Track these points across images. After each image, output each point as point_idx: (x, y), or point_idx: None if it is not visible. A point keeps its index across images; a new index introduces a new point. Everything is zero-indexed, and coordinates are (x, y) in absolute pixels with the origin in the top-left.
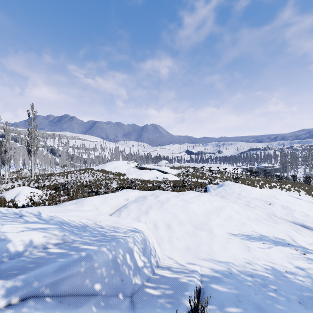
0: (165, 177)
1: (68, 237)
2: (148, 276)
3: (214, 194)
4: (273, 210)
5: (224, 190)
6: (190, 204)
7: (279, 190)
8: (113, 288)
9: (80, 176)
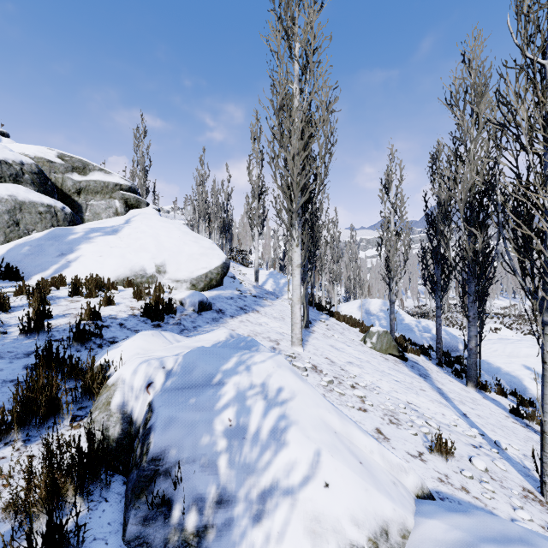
0: None
1: (444, 334)
2: (460, 352)
3: None
4: None
5: None
6: (524, 348)
7: None
8: (446, 346)
9: None
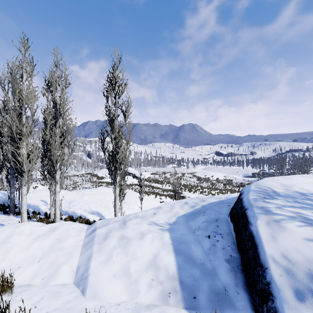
0: (128, 181)
1: (3, 195)
2: None
3: (73, 191)
4: (76, 197)
5: (82, 190)
6: (42, 193)
7: (188, 194)
8: (3, 201)
9: (76, 179)
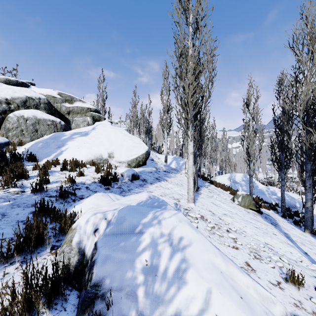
0: None
1: (286, 196)
2: (297, 208)
3: None
4: None
5: None
6: None
7: None
8: (287, 204)
9: None
